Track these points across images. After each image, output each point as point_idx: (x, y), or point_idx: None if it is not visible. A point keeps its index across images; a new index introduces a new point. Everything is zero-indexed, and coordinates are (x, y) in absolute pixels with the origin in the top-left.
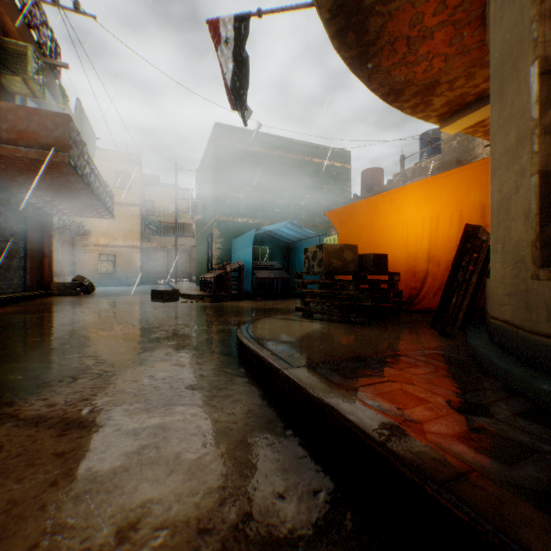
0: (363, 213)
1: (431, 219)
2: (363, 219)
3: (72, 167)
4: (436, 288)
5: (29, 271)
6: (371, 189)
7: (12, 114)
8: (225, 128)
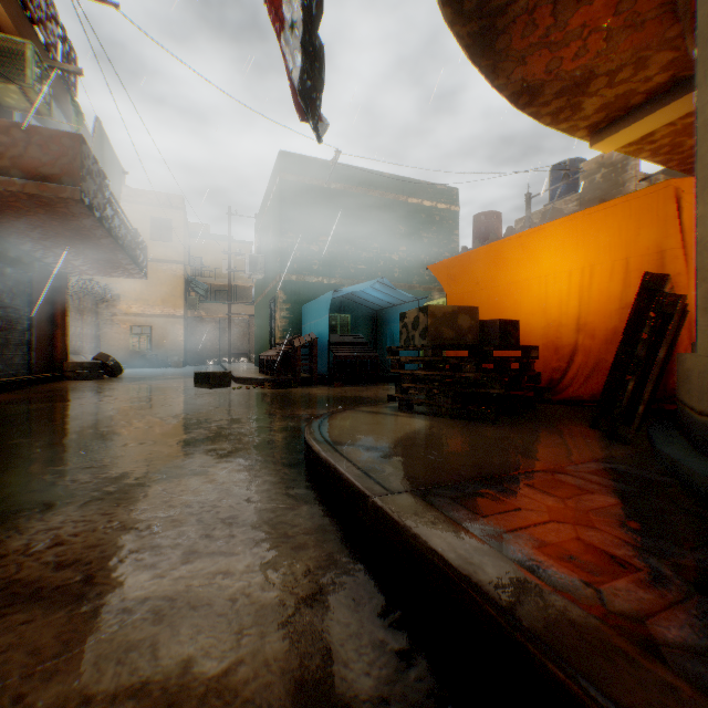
0: (482, 266)
1: (582, 271)
2: (482, 274)
3: (86, 206)
4: (590, 369)
5: (35, 347)
6: (485, 240)
7: (4, 133)
8: (292, 158)
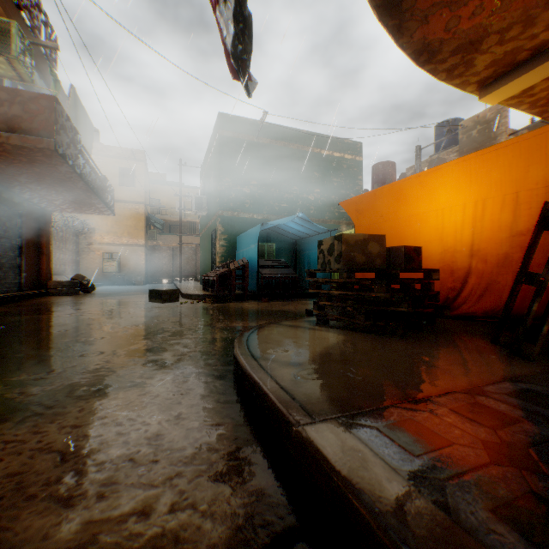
0: (386, 201)
1: (475, 205)
2: (386, 208)
3: (60, 155)
4: (482, 289)
5: (25, 270)
6: (382, 184)
7: None
8: (229, 118)
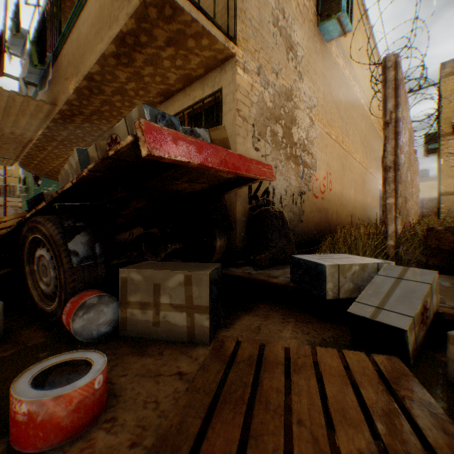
0: None
1: None
2: None
3: None
4: None
5: None
6: None
7: None
8: None
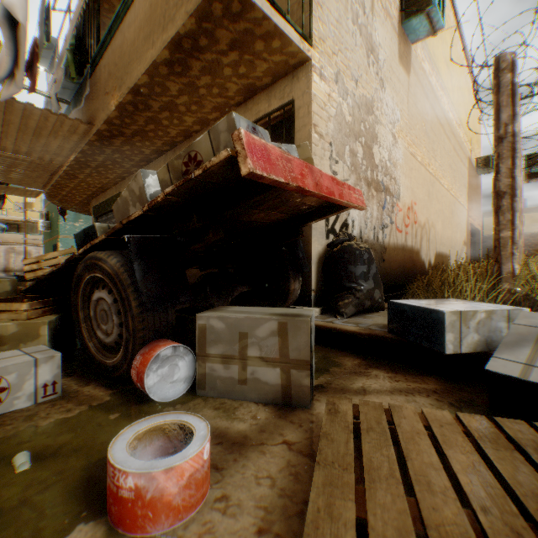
0: None
1: None
2: None
3: None
4: None
5: None
6: None
7: None
8: None
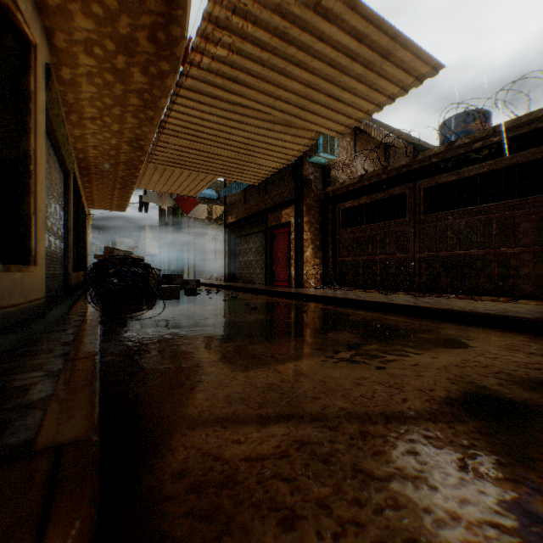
0: None
1: None
2: None
3: None
4: None
5: None
6: None
7: None
8: None
